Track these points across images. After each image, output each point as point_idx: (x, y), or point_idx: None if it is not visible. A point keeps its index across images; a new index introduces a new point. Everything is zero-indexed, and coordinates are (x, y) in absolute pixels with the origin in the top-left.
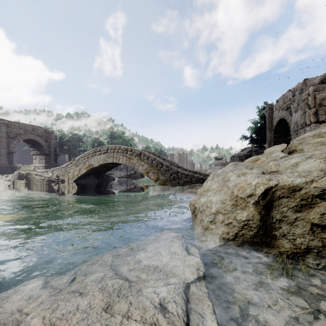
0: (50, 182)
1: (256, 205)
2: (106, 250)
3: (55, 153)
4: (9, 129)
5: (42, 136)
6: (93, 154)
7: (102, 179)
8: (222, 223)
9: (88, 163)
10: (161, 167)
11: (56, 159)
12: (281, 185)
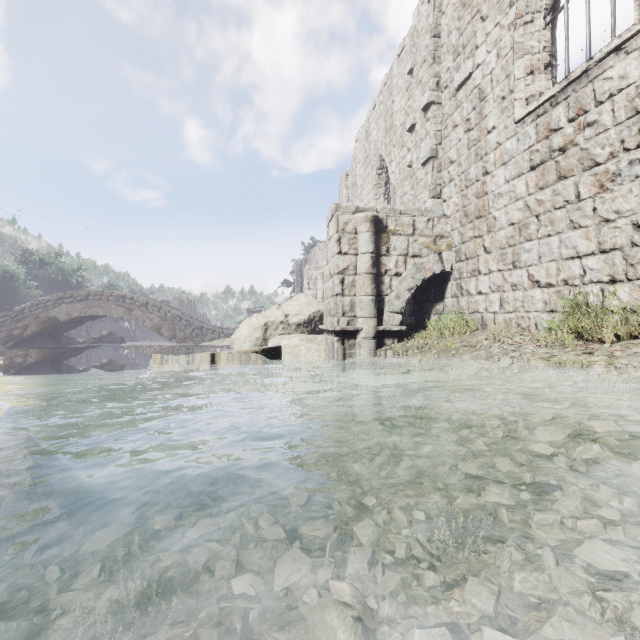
0: None
1: (262, 329)
2: None
3: None
4: None
5: None
6: (57, 301)
7: (61, 344)
8: (249, 341)
9: (47, 315)
10: (179, 321)
11: None
12: (270, 321)
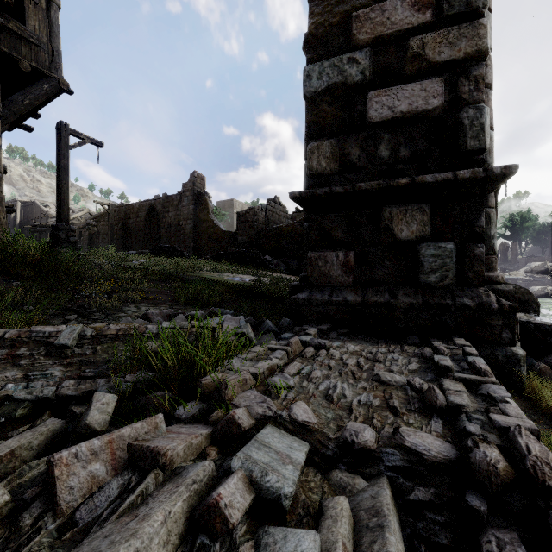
0: None
1: None
2: None
3: None
4: None
5: None
6: None
7: None
8: None
9: None
10: None
11: None
12: None
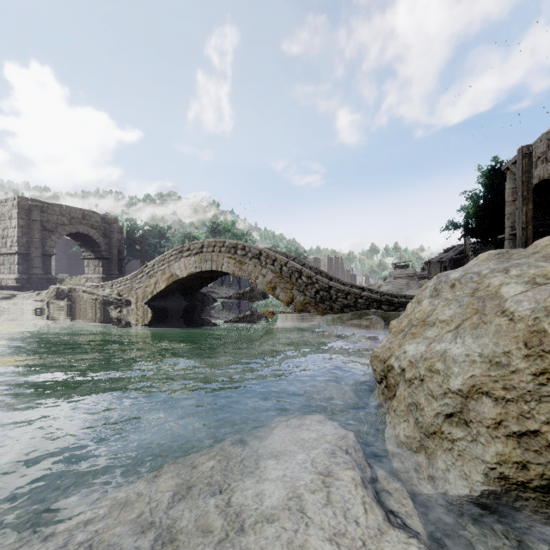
0: (106, 305)
1: None
2: (167, 466)
3: (119, 255)
4: (45, 215)
5: (98, 227)
6: (178, 255)
7: (195, 300)
8: (496, 430)
9: (170, 271)
10: (298, 278)
11: (121, 266)
12: None
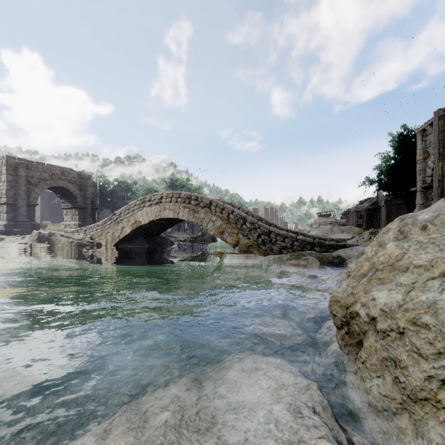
0: (80, 247)
1: None
2: (119, 418)
3: (92, 206)
4: (29, 172)
5: (75, 182)
6: (141, 205)
7: (155, 243)
8: None
9: (134, 218)
10: (242, 224)
11: (94, 214)
12: None
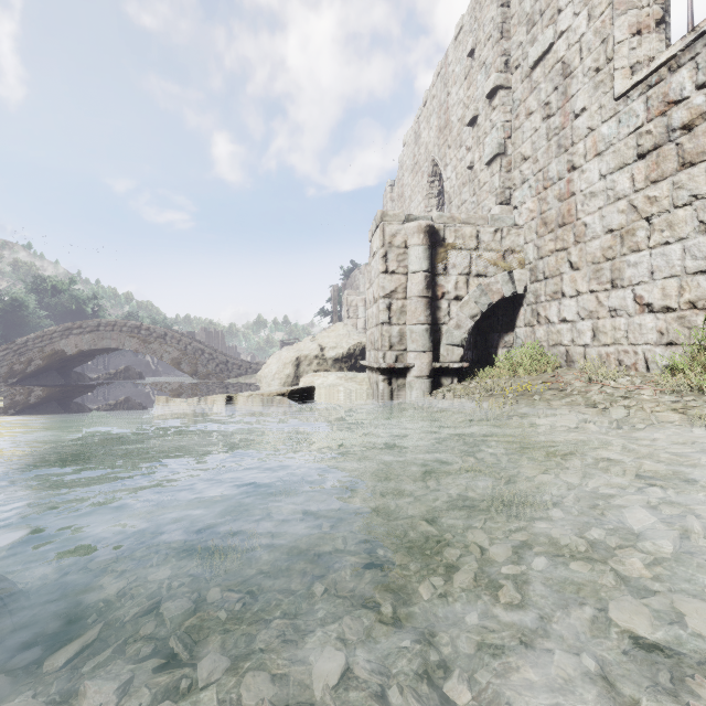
0: None
1: (293, 365)
2: None
3: None
4: None
5: None
6: (65, 332)
7: (70, 380)
8: (278, 379)
9: (54, 348)
10: (201, 355)
11: None
12: (302, 355)
